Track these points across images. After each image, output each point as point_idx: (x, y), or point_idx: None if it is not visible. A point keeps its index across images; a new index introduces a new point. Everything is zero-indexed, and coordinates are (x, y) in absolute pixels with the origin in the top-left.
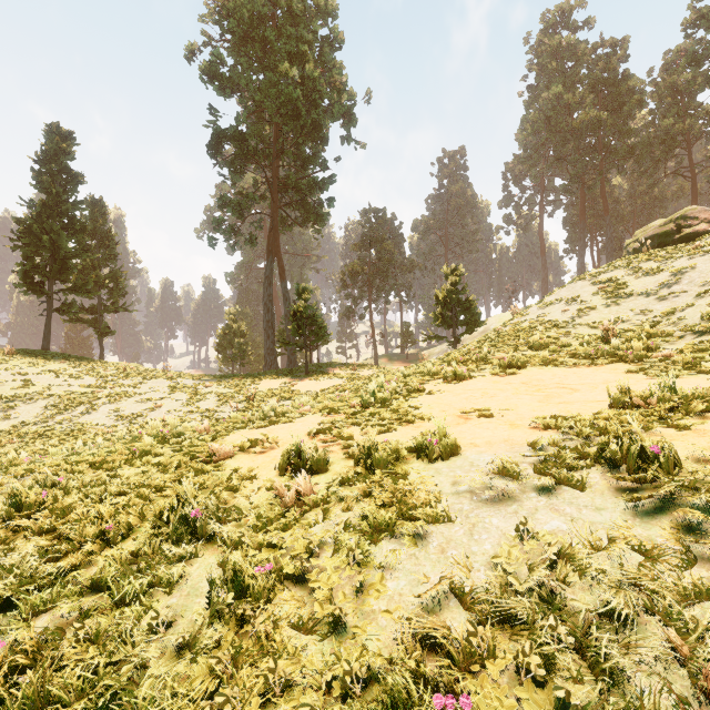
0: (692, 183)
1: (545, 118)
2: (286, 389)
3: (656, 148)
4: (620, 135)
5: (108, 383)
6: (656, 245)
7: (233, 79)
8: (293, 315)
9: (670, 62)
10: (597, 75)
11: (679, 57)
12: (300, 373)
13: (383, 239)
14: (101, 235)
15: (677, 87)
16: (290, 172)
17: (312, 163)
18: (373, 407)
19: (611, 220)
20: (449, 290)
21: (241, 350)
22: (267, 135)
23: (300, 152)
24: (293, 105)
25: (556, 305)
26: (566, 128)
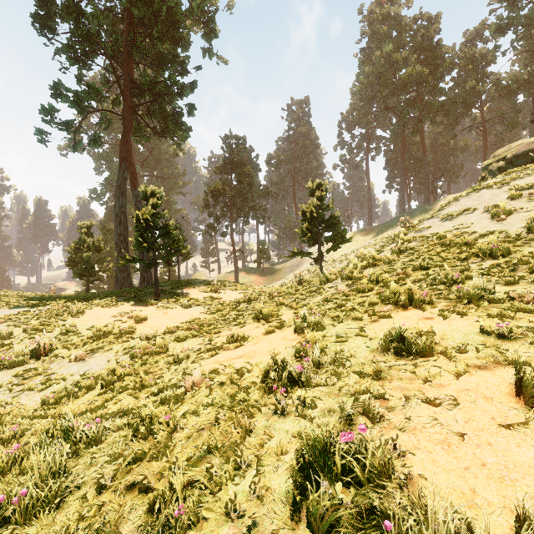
0: (484, 136)
1: (376, 73)
2: (115, 327)
3: (459, 105)
4: (433, 93)
5: None
6: (529, 162)
7: None
8: (137, 224)
9: (469, 39)
10: (418, 41)
11: (473, 37)
12: (148, 295)
13: (243, 163)
14: None
15: (475, 58)
16: (145, 72)
17: (169, 62)
18: None
19: (420, 164)
20: (316, 205)
21: (89, 265)
22: (119, 30)
23: (155, 48)
24: None
25: (470, 215)
26: (396, 80)
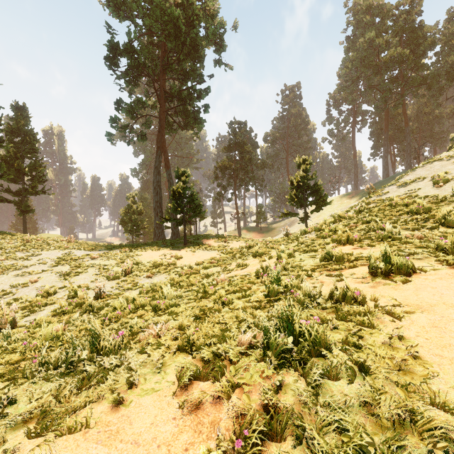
0: None
1: (360, 57)
2: (164, 261)
3: (442, 78)
4: (416, 69)
5: (1, 255)
6: None
7: (126, 4)
8: (173, 195)
9: (452, 16)
10: (400, 25)
11: None
12: (179, 244)
13: (244, 143)
14: (25, 134)
15: None
16: (174, 84)
17: (191, 76)
18: (295, 368)
19: (404, 132)
20: (302, 176)
21: (136, 224)
22: (156, 56)
23: (181, 67)
24: (175, 25)
25: (420, 183)
26: (378, 62)
